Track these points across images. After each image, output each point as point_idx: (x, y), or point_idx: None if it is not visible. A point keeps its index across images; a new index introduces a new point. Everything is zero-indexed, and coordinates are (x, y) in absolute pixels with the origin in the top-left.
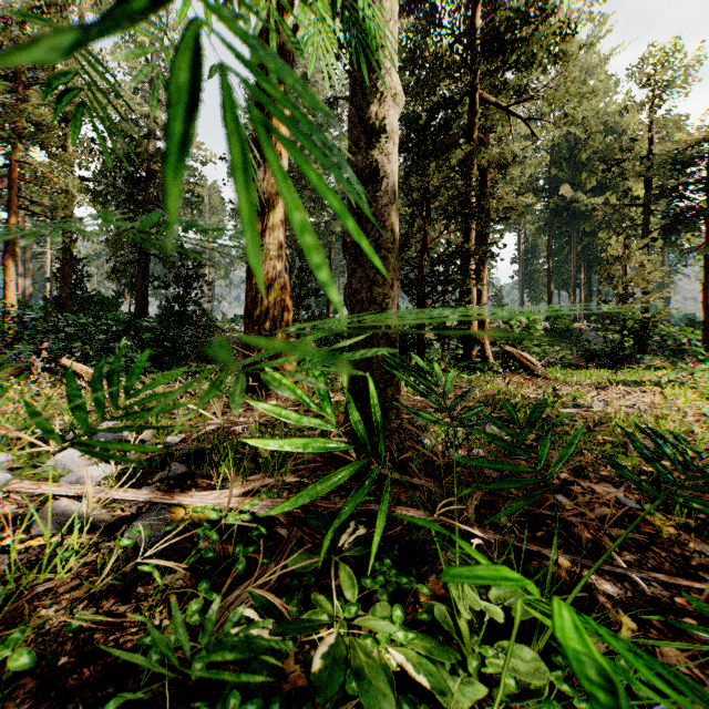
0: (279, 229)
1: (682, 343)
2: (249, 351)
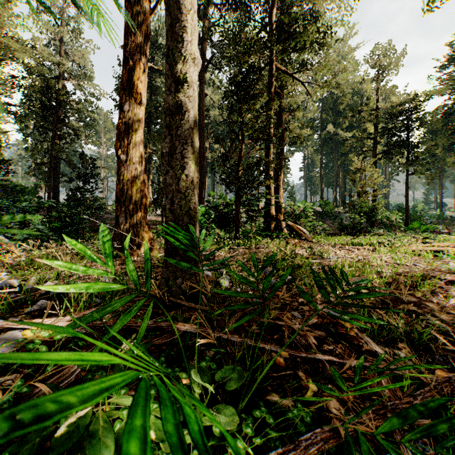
0: (140, 144)
1: (393, 221)
2: (118, 224)
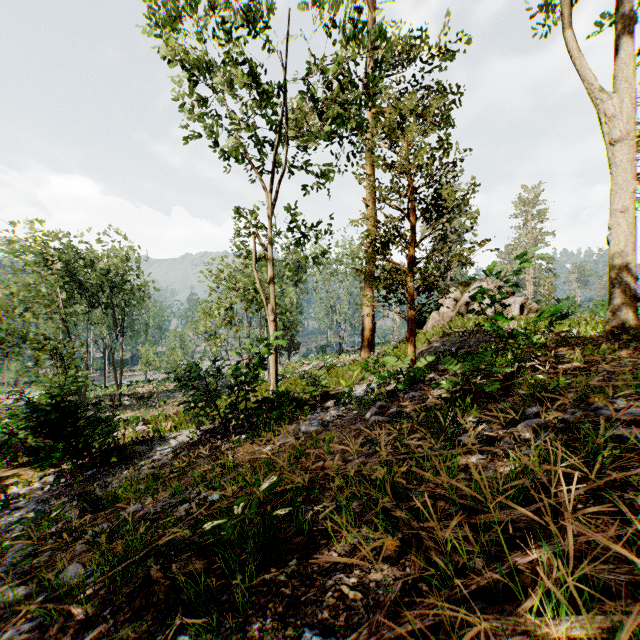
0: None
1: None
2: None
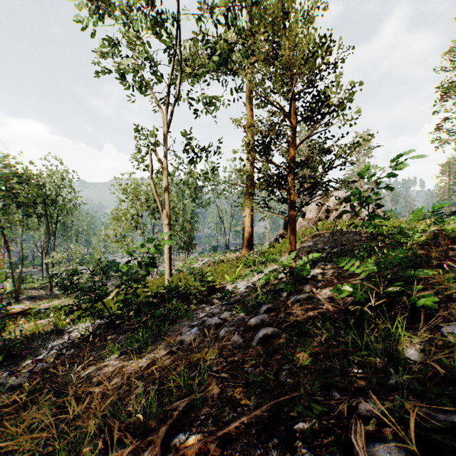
0: None
1: None
2: None
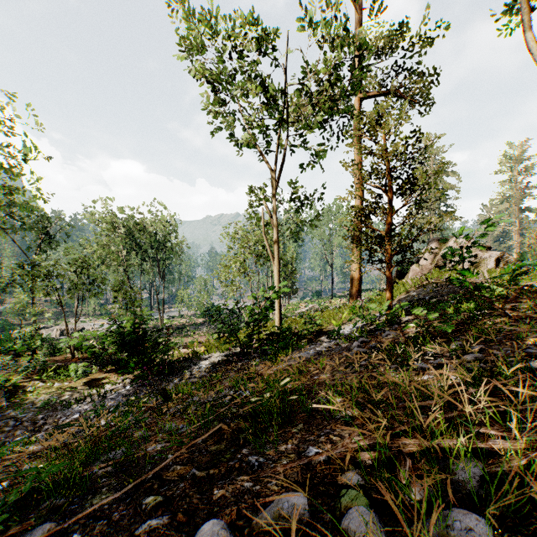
0: None
1: None
2: None
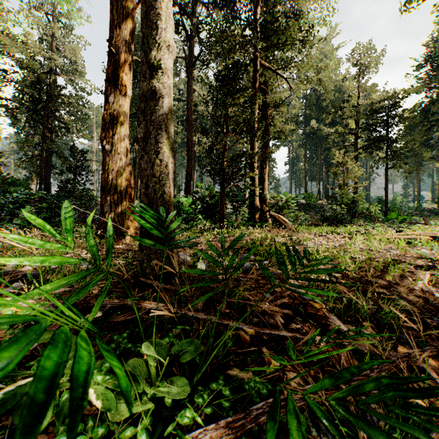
0: (124, 135)
1: (372, 212)
2: (103, 213)
